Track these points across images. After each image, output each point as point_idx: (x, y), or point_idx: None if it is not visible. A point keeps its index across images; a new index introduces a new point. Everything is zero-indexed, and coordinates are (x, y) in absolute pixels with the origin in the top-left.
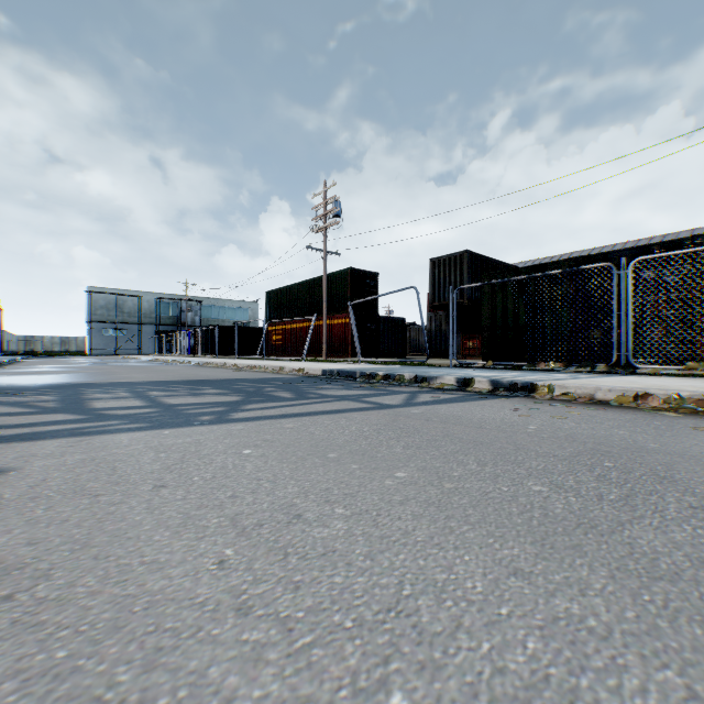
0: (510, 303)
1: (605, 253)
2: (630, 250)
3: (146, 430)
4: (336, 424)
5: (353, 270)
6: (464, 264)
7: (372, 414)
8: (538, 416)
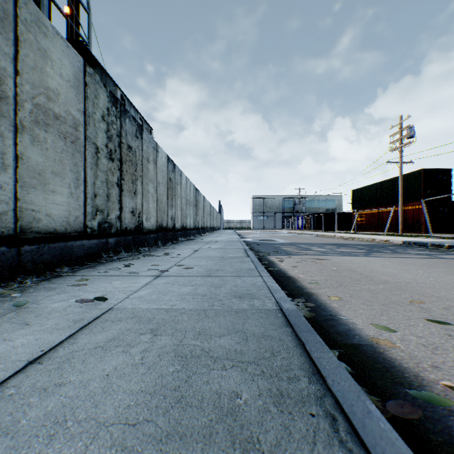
0: None
1: None
2: None
3: (346, 256)
4: (416, 260)
5: (425, 170)
6: None
7: (434, 259)
8: None
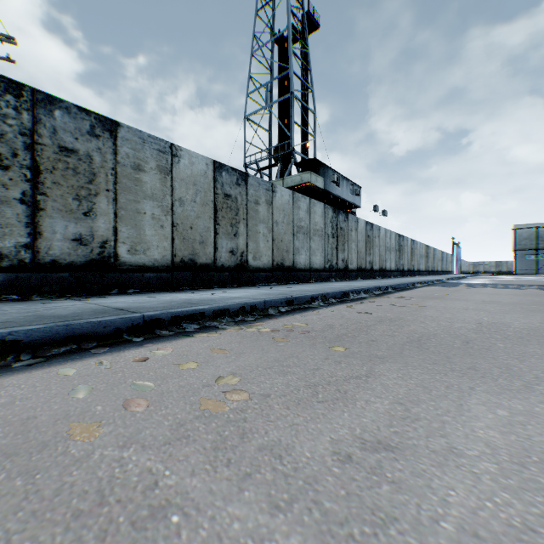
0: None
1: None
2: None
3: (493, 288)
4: None
5: None
6: None
7: None
8: None
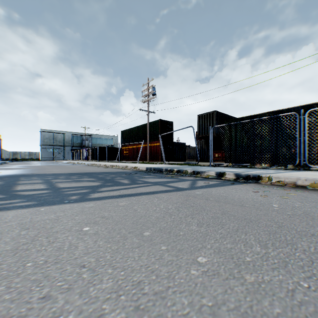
0: (239, 134)
1: (288, 109)
2: (301, 107)
3: (31, 207)
4: (151, 202)
5: (161, 120)
6: (214, 117)
7: (172, 194)
8: (272, 196)
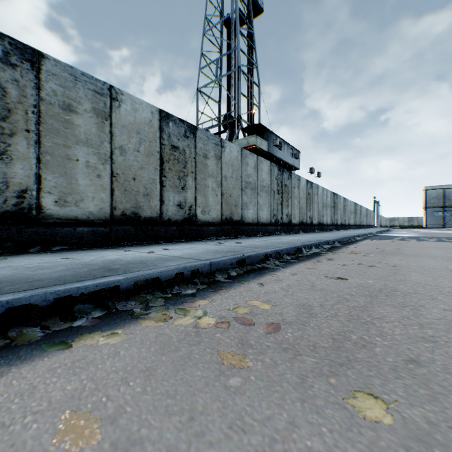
0: None
1: None
2: None
3: (431, 242)
4: None
5: None
6: None
7: None
8: None
